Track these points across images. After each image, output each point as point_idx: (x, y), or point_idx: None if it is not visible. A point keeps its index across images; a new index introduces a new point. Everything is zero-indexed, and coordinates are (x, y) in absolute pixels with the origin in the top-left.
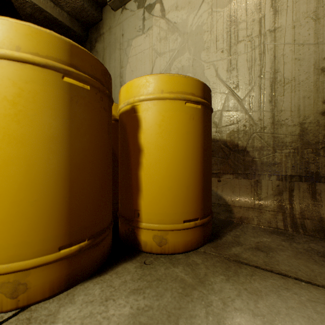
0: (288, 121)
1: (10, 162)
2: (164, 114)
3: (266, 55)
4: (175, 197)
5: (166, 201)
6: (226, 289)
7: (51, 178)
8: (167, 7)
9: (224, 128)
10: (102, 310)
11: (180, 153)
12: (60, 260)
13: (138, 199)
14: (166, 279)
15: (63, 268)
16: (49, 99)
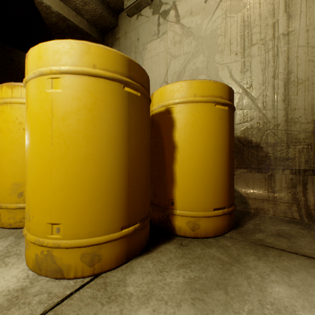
0: (302, 119)
1: (89, 157)
2: (196, 115)
3: (280, 57)
4: (207, 188)
5: (198, 191)
6: (260, 266)
7: (116, 170)
8: (182, 13)
9: (237, 126)
10: (161, 279)
11: (210, 149)
12: (122, 238)
13: (173, 190)
14: (205, 257)
15: (124, 245)
16: (115, 106)
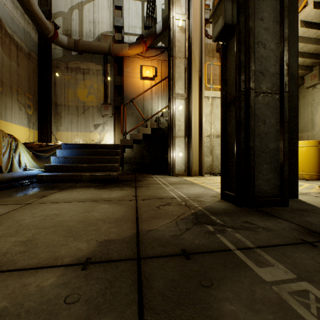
0: None
1: (310, 160)
2: None
3: None
4: None
5: None
6: None
7: (315, 162)
8: None
9: None
10: None
11: None
12: (317, 175)
13: None
14: None
15: (317, 176)
16: (315, 150)
